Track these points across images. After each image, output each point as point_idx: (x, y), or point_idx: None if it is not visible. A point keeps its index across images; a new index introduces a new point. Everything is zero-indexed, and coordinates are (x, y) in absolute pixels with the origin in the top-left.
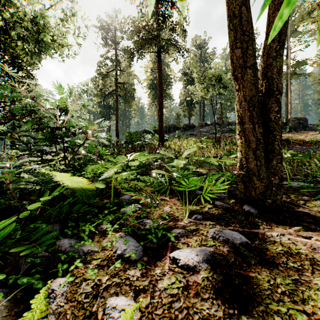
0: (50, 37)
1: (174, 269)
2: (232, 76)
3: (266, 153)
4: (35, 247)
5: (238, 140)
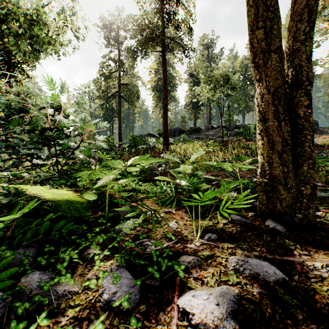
0: (45, 31)
1: (185, 328)
2: (252, 63)
3: (294, 156)
4: None
5: (259, 141)
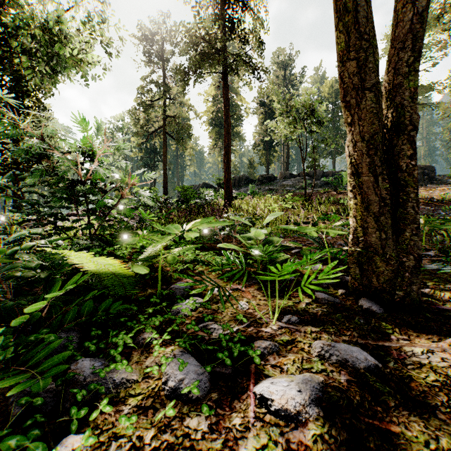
0: (69, 49)
1: (263, 416)
2: (342, 102)
3: (394, 219)
4: (34, 379)
5: (351, 200)
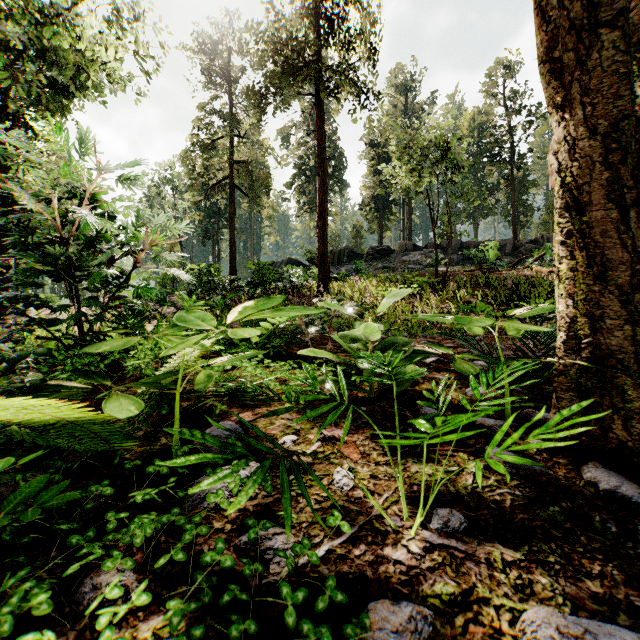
0: (69, 38)
1: None
2: (544, 64)
3: None
4: None
5: (562, 261)
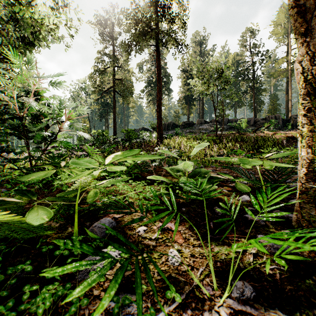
0: (28, 12)
1: None
2: (293, 9)
3: None
4: None
5: (304, 126)
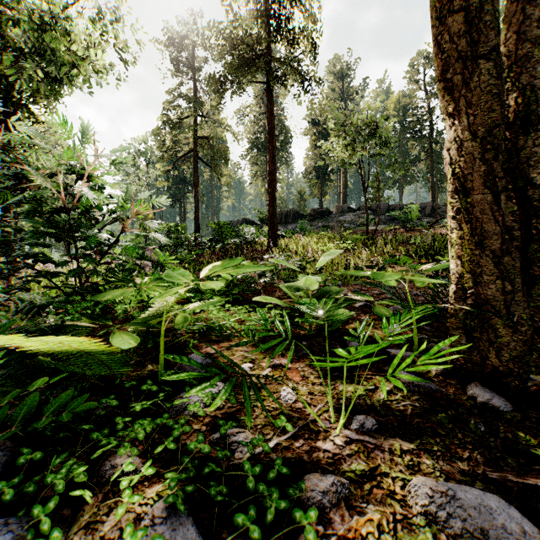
0: (65, 41)
1: None
2: (439, 82)
3: (522, 261)
4: None
5: (453, 231)
